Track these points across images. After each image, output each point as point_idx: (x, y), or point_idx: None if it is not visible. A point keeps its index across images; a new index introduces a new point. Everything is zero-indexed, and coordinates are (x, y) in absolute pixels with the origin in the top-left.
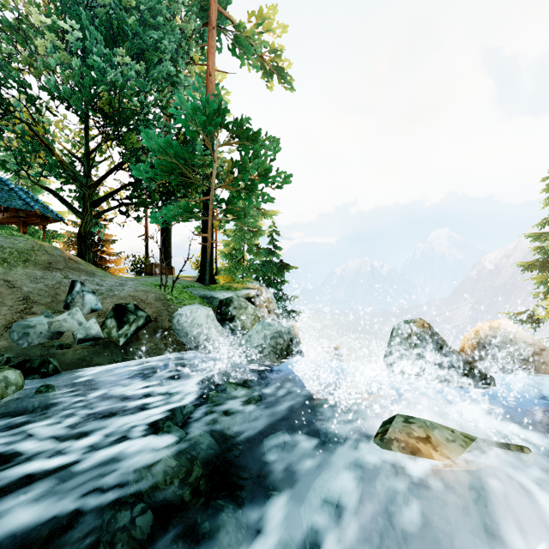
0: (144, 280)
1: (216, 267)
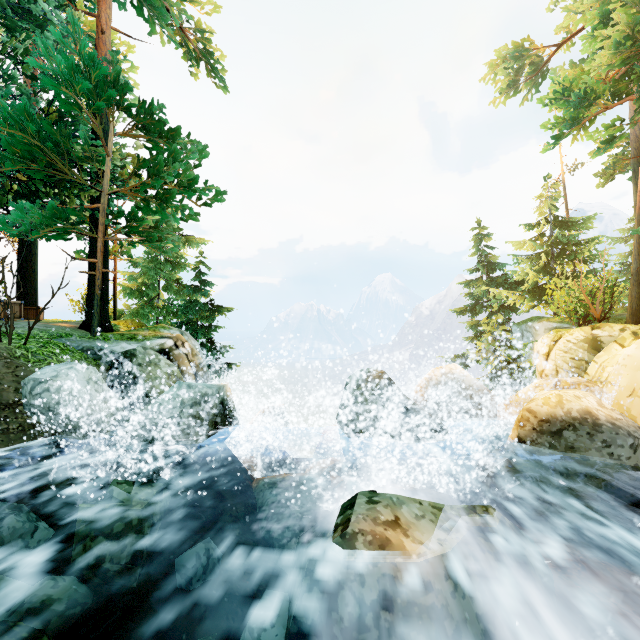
0: None
1: (115, 308)
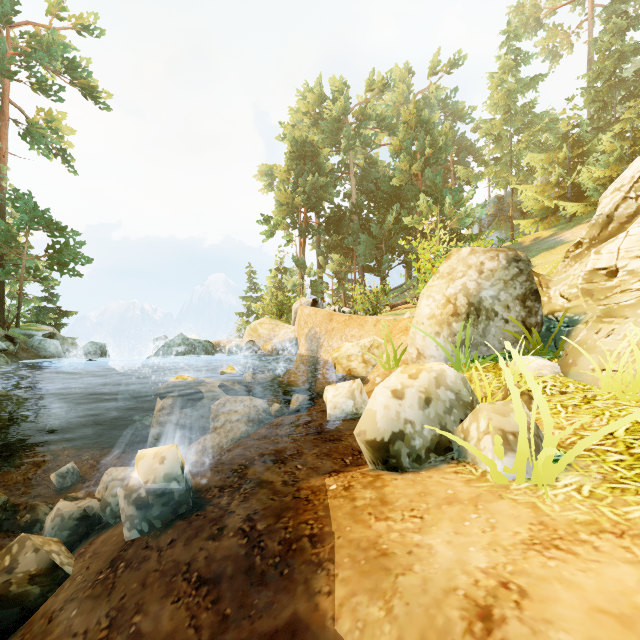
0: None
1: None
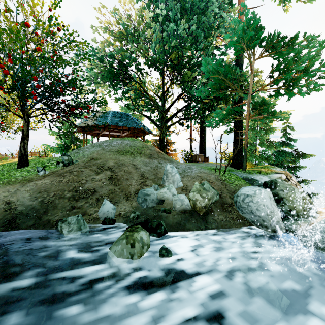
0: (199, 165)
1: None
